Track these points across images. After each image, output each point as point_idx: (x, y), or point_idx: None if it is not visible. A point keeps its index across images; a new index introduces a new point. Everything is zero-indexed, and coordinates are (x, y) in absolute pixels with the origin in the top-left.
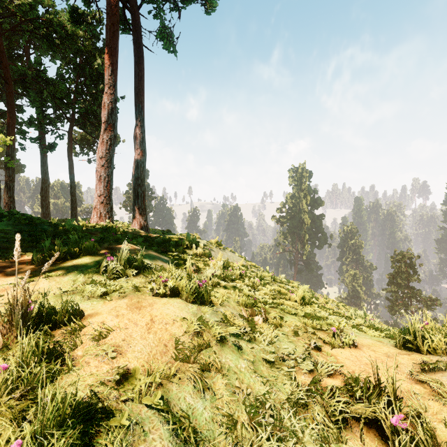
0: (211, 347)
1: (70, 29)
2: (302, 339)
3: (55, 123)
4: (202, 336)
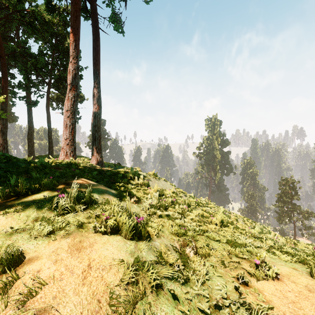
0: (147, 297)
1: (47, 18)
2: (229, 270)
3: (37, 86)
4: (137, 282)
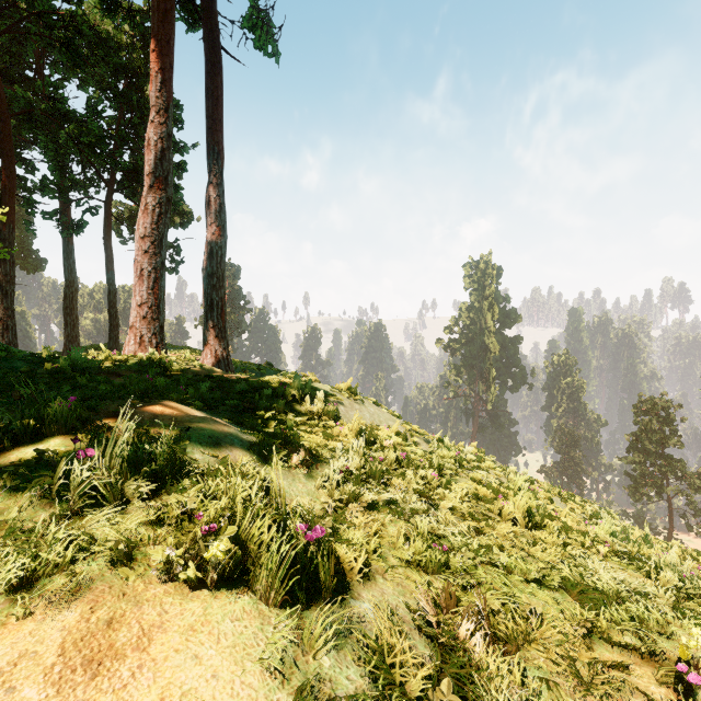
0: None
1: (105, 30)
2: (597, 699)
3: (85, 189)
4: None
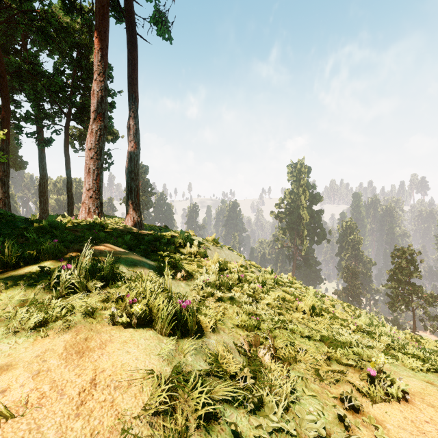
0: (188, 437)
1: (65, 21)
2: (327, 385)
3: (53, 119)
4: (174, 410)
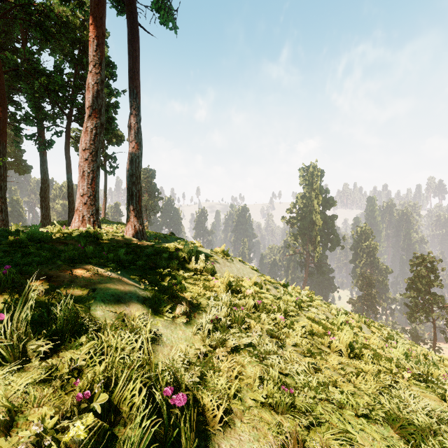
0: None
1: (65, 16)
2: None
3: (54, 120)
4: None
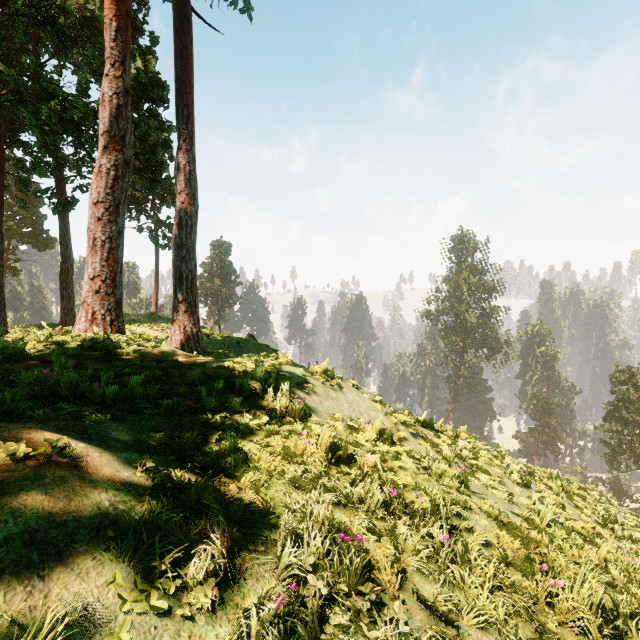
0: None
1: (89, 9)
2: None
3: (78, 169)
4: None
